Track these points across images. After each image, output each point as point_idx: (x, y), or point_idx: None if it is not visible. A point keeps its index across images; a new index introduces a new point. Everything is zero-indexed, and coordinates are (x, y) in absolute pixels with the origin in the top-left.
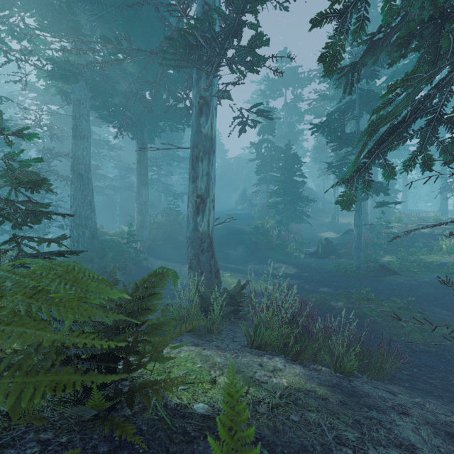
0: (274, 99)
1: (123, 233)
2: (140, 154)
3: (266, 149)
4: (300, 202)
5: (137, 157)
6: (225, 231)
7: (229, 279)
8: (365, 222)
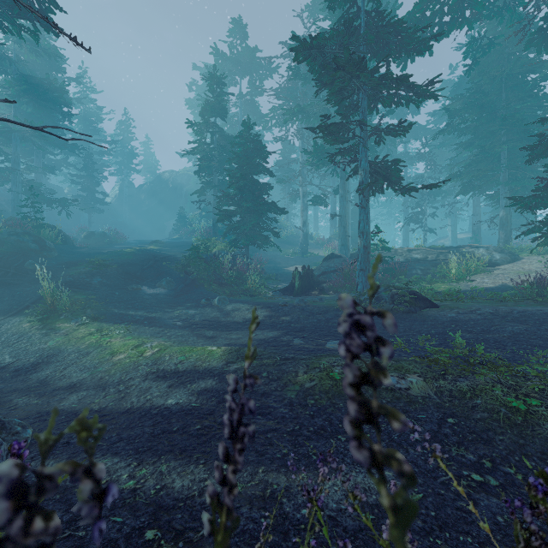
0: (226, 87)
1: None
2: None
3: (213, 138)
4: (264, 215)
5: None
6: (138, 257)
7: (118, 340)
8: (346, 249)
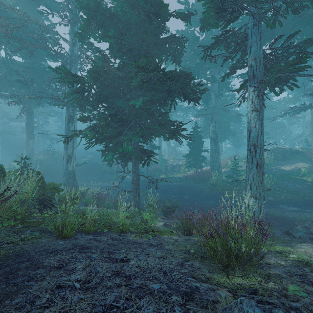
0: None
1: (15, 168)
2: (29, 119)
3: None
4: None
5: (26, 121)
6: (86, 164)
7: None
8: (160, 159)
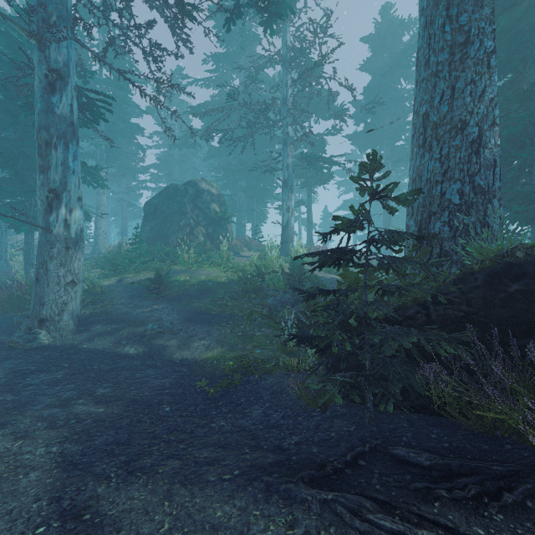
0: None
1: None
2: None
3: None
4: None
5: None
6: None
7: None
8: None
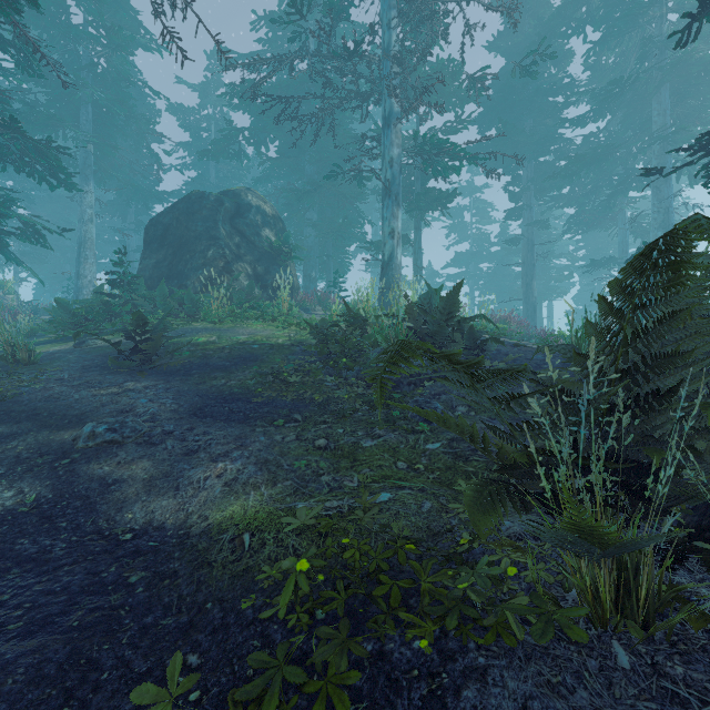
0: None
1: None
2: None
3: None
4: None
5: None
6: None
7: None
8: None
